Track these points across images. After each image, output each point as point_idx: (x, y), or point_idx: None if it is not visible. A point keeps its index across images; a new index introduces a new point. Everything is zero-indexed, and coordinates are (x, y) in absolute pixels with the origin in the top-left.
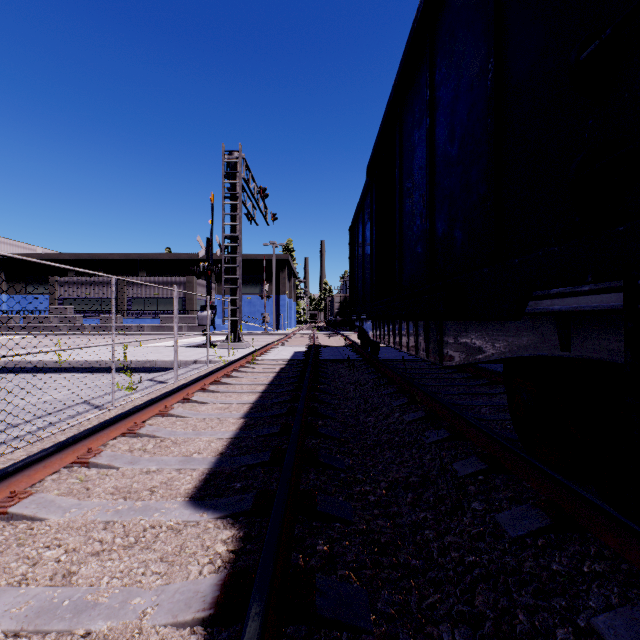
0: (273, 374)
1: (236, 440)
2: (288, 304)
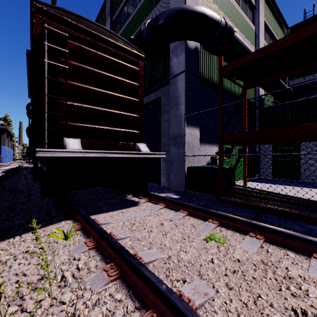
0: (5, 170)
1: (3, 172)
2: (7, 150)
